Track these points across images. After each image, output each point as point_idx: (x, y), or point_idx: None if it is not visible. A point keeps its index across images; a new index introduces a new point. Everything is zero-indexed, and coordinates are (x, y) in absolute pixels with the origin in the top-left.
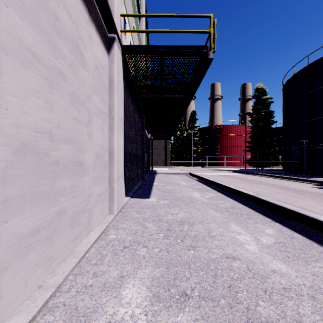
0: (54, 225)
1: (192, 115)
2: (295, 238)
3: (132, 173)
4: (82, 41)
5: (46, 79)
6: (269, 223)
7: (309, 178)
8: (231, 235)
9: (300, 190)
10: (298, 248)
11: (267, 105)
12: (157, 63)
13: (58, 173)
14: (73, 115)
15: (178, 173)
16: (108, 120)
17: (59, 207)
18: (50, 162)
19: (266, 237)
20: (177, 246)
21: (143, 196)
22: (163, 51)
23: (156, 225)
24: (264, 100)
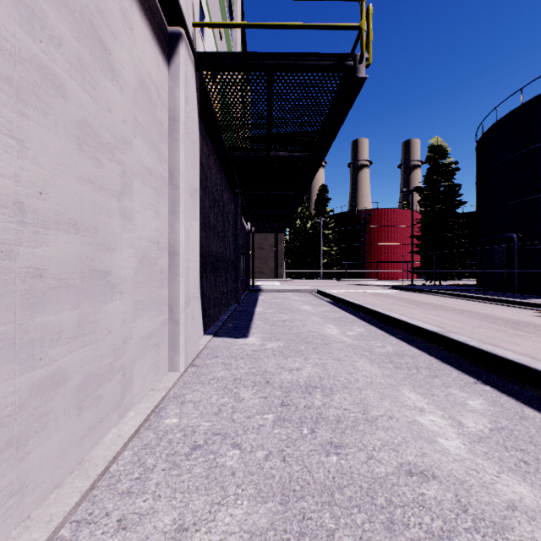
0: (29, 414)
1: (321, 193)
2: (529, 419)
3: (218, 292)
4: (106, 22)
5: (6, 81)
6: (472, 387)
7: (524, 299)
8: (408, 416)
9: (515, 320)
10: (540, 442)
11: (449, 174)
12: (261, 89)
13: (41, 296)
14: (85, 173)
15: (299, 290)
16: (168, 192)
17: (44, 370)
18: (18, 271)
19: (473, 417)
20: (303, 444)
21: (235, 332)
22: (273, 64)
23: (259, 394)
24: (444, 166)
